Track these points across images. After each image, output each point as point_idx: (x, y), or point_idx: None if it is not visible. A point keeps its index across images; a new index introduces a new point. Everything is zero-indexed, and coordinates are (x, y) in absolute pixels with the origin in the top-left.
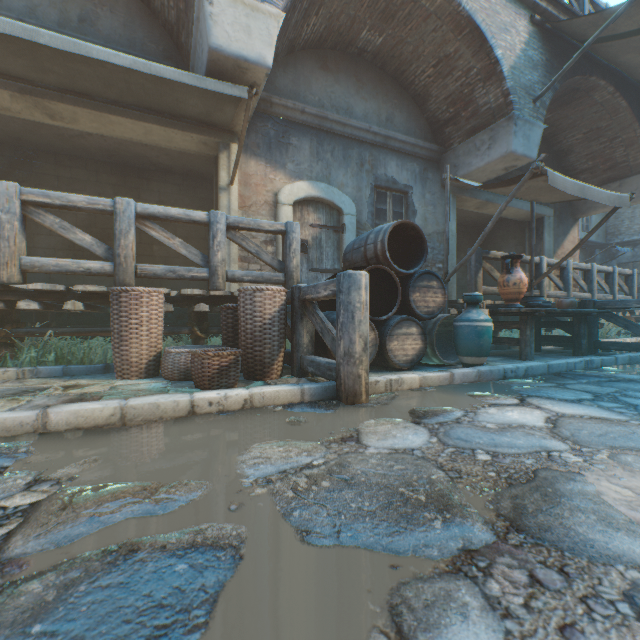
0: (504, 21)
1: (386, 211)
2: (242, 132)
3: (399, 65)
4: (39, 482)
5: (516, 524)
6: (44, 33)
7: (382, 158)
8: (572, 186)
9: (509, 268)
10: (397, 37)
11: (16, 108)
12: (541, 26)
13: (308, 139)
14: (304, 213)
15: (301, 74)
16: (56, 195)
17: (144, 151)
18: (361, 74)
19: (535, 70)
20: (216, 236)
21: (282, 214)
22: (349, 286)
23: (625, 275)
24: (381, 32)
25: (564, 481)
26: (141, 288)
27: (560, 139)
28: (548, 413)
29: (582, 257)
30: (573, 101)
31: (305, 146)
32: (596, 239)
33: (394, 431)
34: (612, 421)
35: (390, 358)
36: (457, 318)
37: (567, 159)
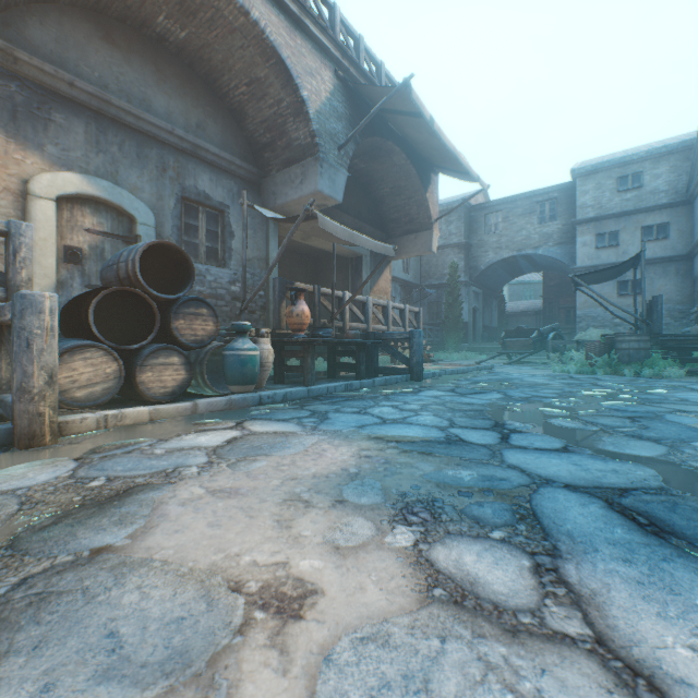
0: (311, 66)
1: (198, 228)
2: None
3: (211, 70)
4: None
5: (19, 542)
6: None
7: (192, 168)
8: (343, 232)
9: (294, 300)
10: (203, 39)
11: None
12: (345, 83)
13: (83, 121)
14: (77, 213)
15: (71, 36)
16: None
17: None
18: (164, 65)
19: (340, 121)
20: None
21: (37, 209)
22: (23, 309)
23: (415, 312)
24: (183, 26)
25: (145, 492)
26: None
27: (375, 189)
28: (243, 433)
29: (404, 295)
30: (380, 158)
31: (78, 129)
32: (414, 280)
33: (33, 472)
34: (284, 434)
35: (143, 391)
36: (225, 347)
37: (381, 208)
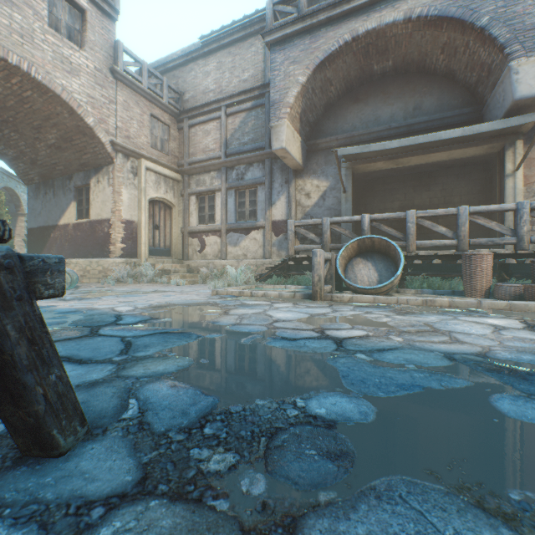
0: None
1: None
2: (534, 137)
3: None
4: (509, 316)
5: None
6: (419, 137)
7: None
8: None
9: None
10: None
11: (382, 166)
12: None
13: None
14: None
15: None
16: (429, 212)
17: (436, 162)
18: None
19: None
20: (521, 217)
21: None
22: None
23: None
24: None
25: None
26: (481, 253)
27: None
28: None
29: None
30: None
31: None
32: None
33: None
34: None
35: None
36: None
37: None
